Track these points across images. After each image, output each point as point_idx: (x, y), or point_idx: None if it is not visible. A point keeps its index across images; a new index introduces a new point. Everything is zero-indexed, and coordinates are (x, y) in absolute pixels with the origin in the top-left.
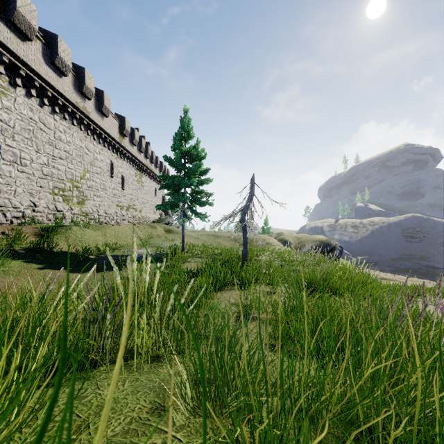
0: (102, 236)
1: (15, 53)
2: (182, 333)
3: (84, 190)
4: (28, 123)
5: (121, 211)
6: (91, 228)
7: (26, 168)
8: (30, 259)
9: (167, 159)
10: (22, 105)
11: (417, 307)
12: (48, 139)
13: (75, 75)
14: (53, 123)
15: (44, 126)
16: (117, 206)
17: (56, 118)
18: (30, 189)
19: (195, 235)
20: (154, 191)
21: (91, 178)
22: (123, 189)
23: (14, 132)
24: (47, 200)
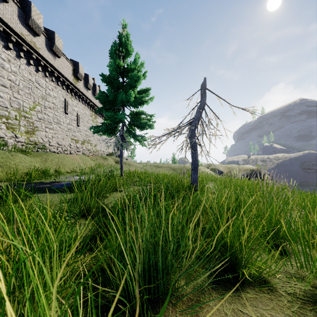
0: (40, 163)
1: None
2: None
3: (34, 121)
4: None
5: (75, 144)
6: (30, 154)
7: None
8: None
9: (104, 77)
10: None
11: None
12: None
13: (20, 7)
14: None
15: None
16: (72, 139)
17: None
18: None
19: (140, 165)
20: None
21: (43, 111)
22: (78, 125)
23: None
24: None
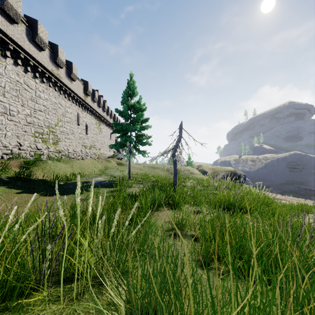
0: (70, 168)
1: (5, 33)
2: (124, 250)
3: (57, 134)
4: (15, 84)
5: (85, 149)
6: (62, 162)
7: (14, 118)
8: (11, 186)
9: (118, 111)
10: (11, 71)
11: (309, 223)
12: (30, 97)
13: (51, 50)
14: (34, 85)
15: (28, 87)
16: (82, 146)
17: (37, 81)
18: (17, 133)
19: (138, 167)
20: (109, 135)
21: (63, 125)
22: (86, 133)
23: (5, 91)
24: (30, 141)
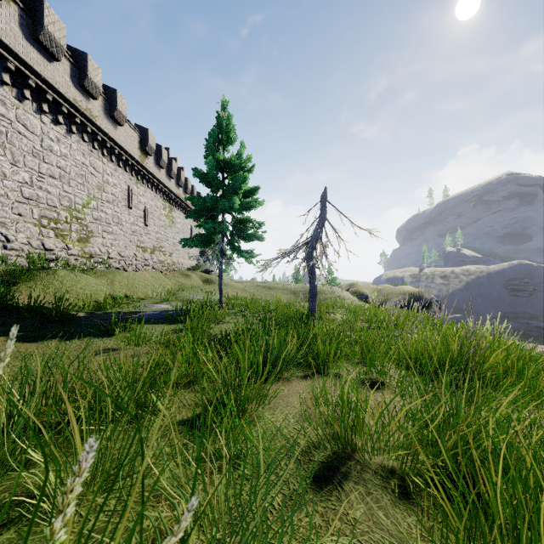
0: (107, 286)
1: None
2: None
3: (88, 223)
4: None
5: (143, 253)
6: (92, 274)
7: None
8: None
9: (197, 173)
10: None
11: None
12: (31, 148)
13: (73, 63)
14: (39, 126)
15: (25, 129)
16: (138, 247)
17: (44, 119)
18: (1, 217)
19: (241, 286)
20: (189, 230)
21: (100, 208)
22: (146, 224)
23: None
24: (30, 233)
